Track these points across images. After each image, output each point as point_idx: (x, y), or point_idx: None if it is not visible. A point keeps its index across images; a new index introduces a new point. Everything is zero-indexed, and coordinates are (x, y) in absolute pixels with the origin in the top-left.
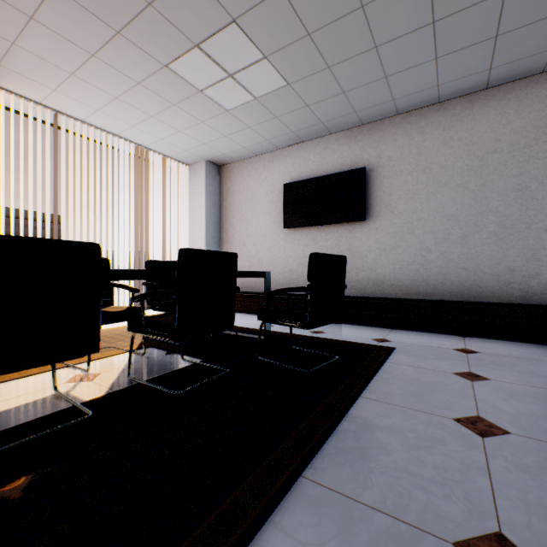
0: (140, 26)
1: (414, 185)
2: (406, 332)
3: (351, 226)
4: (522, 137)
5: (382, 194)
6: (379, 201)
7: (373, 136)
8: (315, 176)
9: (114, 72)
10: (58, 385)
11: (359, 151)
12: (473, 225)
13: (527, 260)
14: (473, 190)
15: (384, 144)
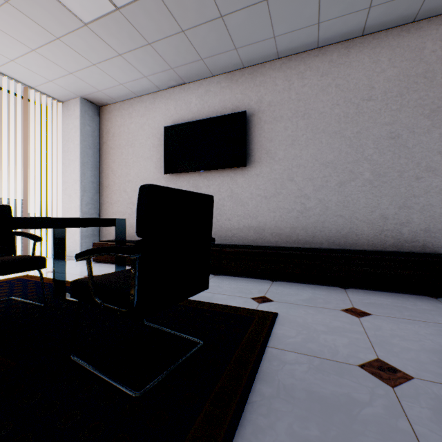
0: None
1: (294, 131)
2: (287, 285)
3: (233, 172)
4: (395, 85)
5: (263, 140)
6: (260, 146)
7: (255, 80)
8: (197, 120)
9: None
10: None
11: (240, 95)
12: (350, 172)
13: (400, 208)
14: (350, 137)
15: (265, 88)
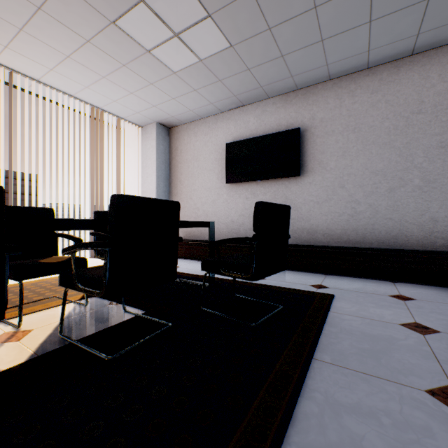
0: None
1: (345, 144)
2: (340, 278)
3: (287, 181)
4: (445, 98)
5: (315, 152)
6: (312, 158)
7: (307, 99)
8: (255, 136)
9: (62, 28)
10: None
11: (294, 113)
12: (399, 179)
13: None
14: (399, 147)
15: (317, 106)
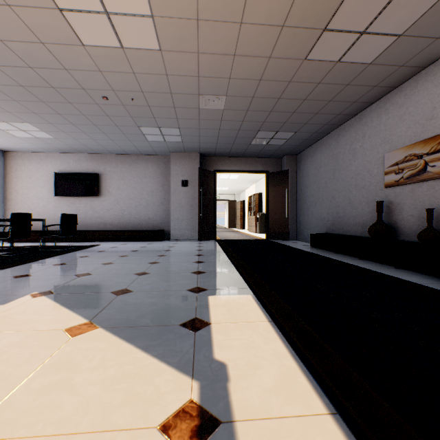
0: None
1: (120, 184)
2: (112, 242)
3: (93, 198)
4: (153, 174)
5: (107, 186)
6: (105, 188)
7: (103, 160)
8: (74, 172)
9: None
10: None
11: (96, 165)
12: (139, 202)
13: (154, 215)
14: (139, 190)
15: (107, 164)
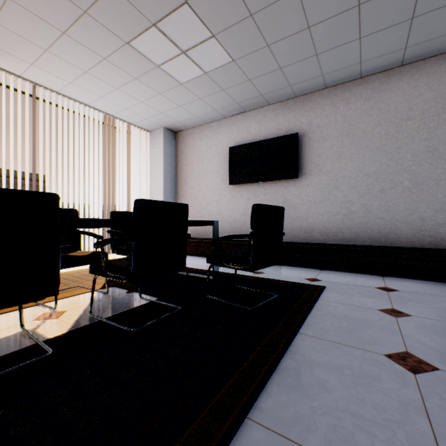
0: (104, 6)
1: (340, 148)
2: (333, 273)
3: (286, 183)
4: (432, 106)
5: (312, 155)
6: (309, 161)
7: (305, 106)
8: (256, 140)
9: (82, 48)
10: (26, 323)
11: (293, 119)
12: (390, 181)
13: (436, 211)
14: (390, 151)
15: (314, 113)
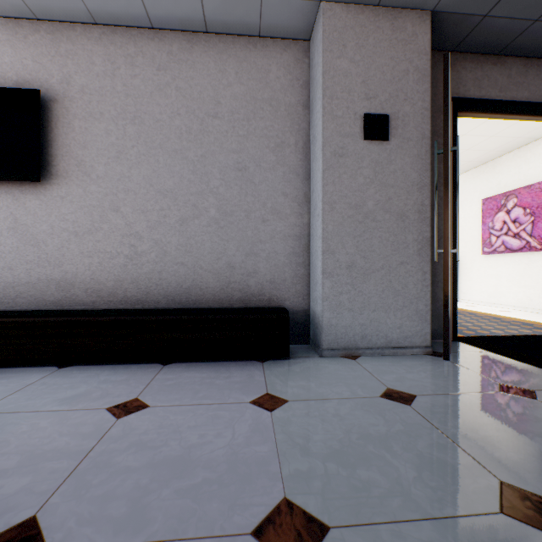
0: None
1: (121, 139)
2: (78, 372)
3: (18, 189)
4: (242, 106)
5: (72, 143)
6: (67, 153)
7: (58, 45)
8: None
9: None
10: None
11: (33, 63)
12: (194, 207)
13: (247, 255)
14: (194, 160)
15: (75, 63)
